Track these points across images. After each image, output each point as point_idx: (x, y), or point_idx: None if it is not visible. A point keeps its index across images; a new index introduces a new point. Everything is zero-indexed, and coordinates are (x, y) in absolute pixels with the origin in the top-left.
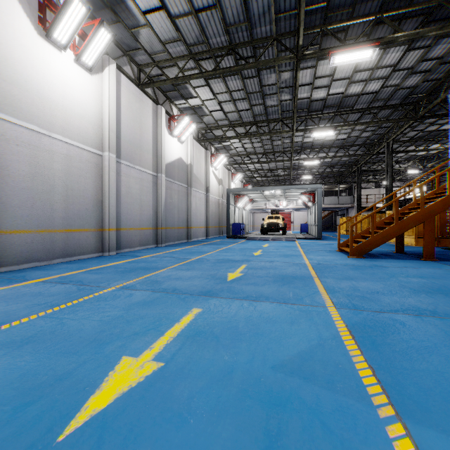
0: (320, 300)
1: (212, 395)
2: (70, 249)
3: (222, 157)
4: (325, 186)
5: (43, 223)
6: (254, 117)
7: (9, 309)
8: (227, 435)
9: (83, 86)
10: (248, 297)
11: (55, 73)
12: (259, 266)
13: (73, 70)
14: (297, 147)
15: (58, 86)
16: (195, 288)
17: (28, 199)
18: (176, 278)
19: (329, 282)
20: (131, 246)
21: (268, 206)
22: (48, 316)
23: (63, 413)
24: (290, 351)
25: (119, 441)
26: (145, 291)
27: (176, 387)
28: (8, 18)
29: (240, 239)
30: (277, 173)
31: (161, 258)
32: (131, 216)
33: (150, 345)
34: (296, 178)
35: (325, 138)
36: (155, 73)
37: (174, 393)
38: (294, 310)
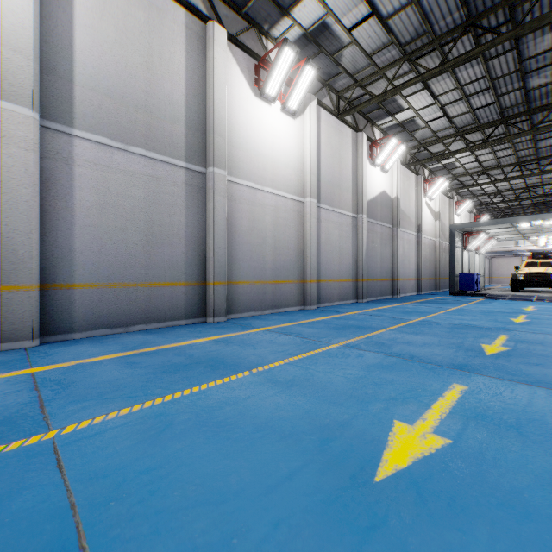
0: None
1: (550, 499)
2: (277, 300)
3: (441, 182)
4: None
5: (258, 275)
6: (502, 111)
7: (257, 352)
8: None
9: (287, 133)
10: (539, 383)
11: (266, 128)
12: (535, 340)
13: (280, 120)
14: None
15: (268, 139)
16: (441, 358)
17: (247, 252)
18: (406, 343)
19: None
20: (330, 300)
21: (521, 246)
22: (292, 363)
23: (366, 458)
24: None
25: (445, 506)
26: (375, 353)
27: (486, 473)
28: (234, 90)
29: (474, 297)
30: (541, 191)
31: (370, 316)
32: (330, 266)
33: (420, 416)
34: None
35: None
36: (356, 95)
37: (486, 478)
38: None
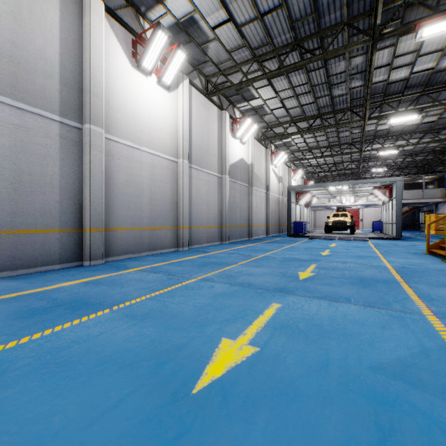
0: (414, 307)
1: (313, 383)
2: (154, 244)
3: (282, 155)
4: (405, 178)
5: (135, 222)
6: (319, 109)
7: (124, 290)
8: (337, 419)
9: (163, 103)
10: (326, 297)
11: (143, 96)
12: (331, 267)
13: (156, 91)
14: (369, 136)
15: (145, 106)
16: (269, 284)
17: (125, 202)
18: (248, 274)
19: (421, 288)
20: (199, 242)
21: (332, 203)
22: (153, 298)
23: (190, 374)
24: (387, 355)
25: (241, 404)
26: (224, 284)
27: (277, 370)
28: (112, 58)
29: (302, 238)
30: (343, 166)
31: (228, 254)
32: (200, 215)
33: (243, 331)
34: (366, 171)
35: (406, 123)
36: (220, 81)
37: (276, 375)
38: (383, 315)
